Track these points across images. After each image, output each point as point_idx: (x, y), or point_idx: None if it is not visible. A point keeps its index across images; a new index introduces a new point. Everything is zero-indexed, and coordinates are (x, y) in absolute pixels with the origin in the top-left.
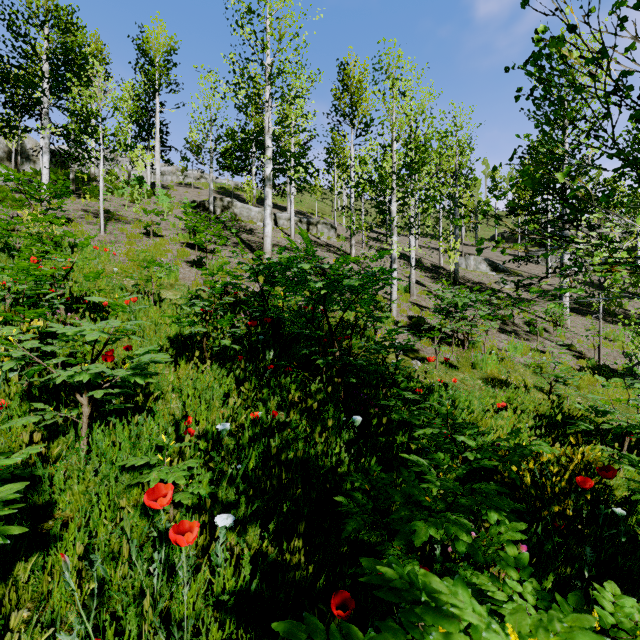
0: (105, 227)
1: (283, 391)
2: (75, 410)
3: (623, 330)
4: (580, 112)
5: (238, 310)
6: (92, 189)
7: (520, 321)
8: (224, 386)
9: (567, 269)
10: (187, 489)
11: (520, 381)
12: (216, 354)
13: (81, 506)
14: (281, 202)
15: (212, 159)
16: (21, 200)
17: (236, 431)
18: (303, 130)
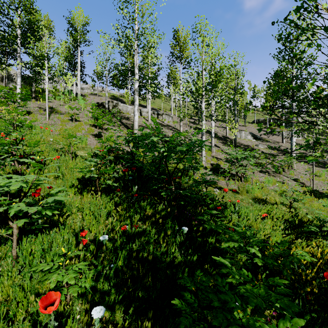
0: (49, 116)
1: (142, 210)
2: (10, 230)
3: (324, 170)
4: (302, 55)
5: (119, 161)
6: (44, 96)
7: (269, 166)
8: (107, 208)
9: (294, 138)
10: (78, 283)
11: (272, 200)
12: (104, 188)
13: (9, 294)
14: (144, 103)
15: (107, 80)
16: (3, 102)
17: (112, 239)
18: (155, 64)
